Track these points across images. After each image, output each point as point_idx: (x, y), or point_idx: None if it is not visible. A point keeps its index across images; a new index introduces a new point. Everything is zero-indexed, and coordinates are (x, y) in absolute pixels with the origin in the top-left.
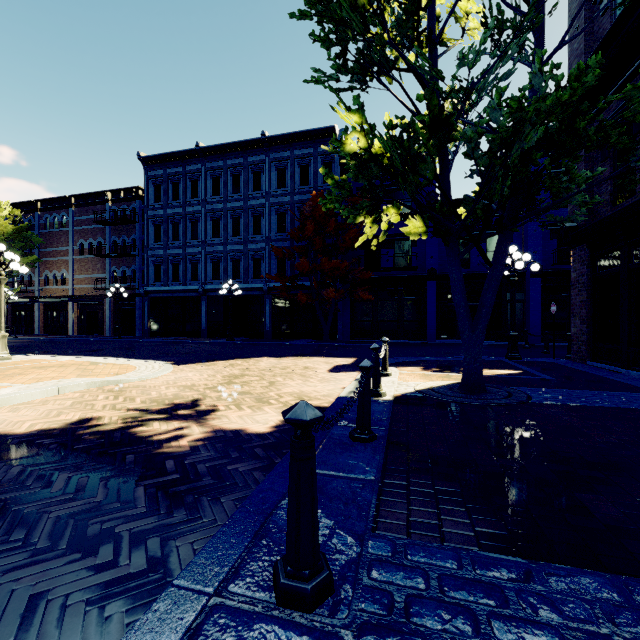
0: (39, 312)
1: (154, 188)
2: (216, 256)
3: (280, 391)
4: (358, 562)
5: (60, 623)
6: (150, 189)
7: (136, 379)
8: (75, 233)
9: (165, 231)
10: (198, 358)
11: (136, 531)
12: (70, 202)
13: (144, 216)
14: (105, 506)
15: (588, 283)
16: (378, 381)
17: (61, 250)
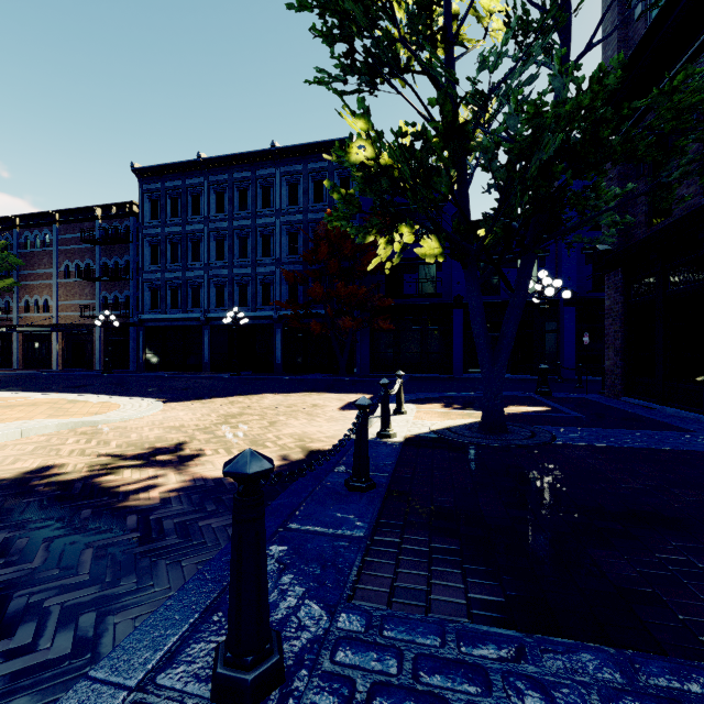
0: (18, 343)
1: (150, 203)
2: (220, 280)
3: (280, 432)
4: (322, 641)
5: None
6: (146, 205)
7: (117, 419)
8: (60, 253)
9: (163, 252)
10: (195, 395)
11: (70, 605)
12: (54, 218)
13: (139, 235)
14: (40, 574)
15: (622, 312)
16: (387, 420)
17: (43, 273)
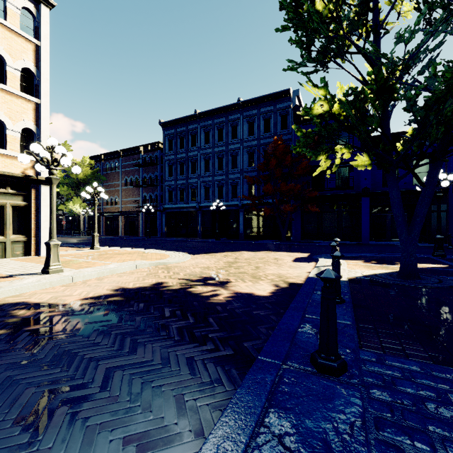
0: (103, 221)
1: (168, 142)
2: (207, 184)
3: (265, 272)
4: (356, 360)
5: (206, 369)
6: (166, 143)
7: (173, 262)
8: (122, 173)
9: (175, 169)
10: (202, 251)
11: (220, 337)
12: (120, 154)
13: (162, 160)
14: (197, 325)
15: None
16: None
17: (115, 184)
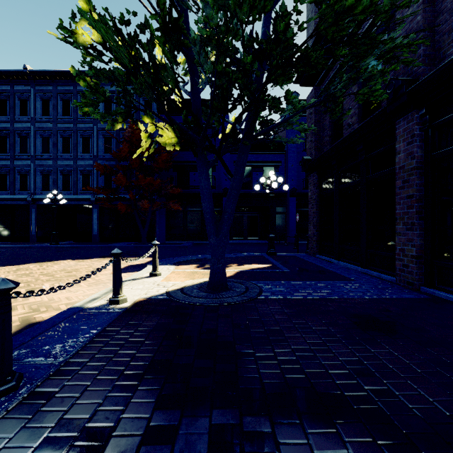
0: None
1: None
2: (46, 169)
3: (24, 301)
4: None
5: None
6: None
7: None
8: None
9: None
10: None
11: None
12: None
13: None
14: None
15: (317, 199)
16: (118, 287)
17: None
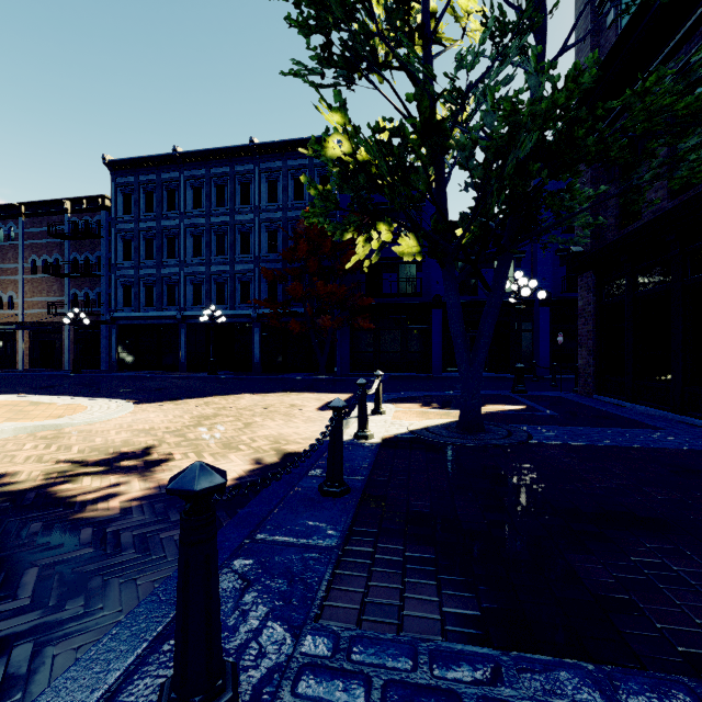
0: None
1: (123, 197)
2: (197, 278)
3: (255, 434)
4: (284, 669)
5: None
6: (118, 198)
7: (82, 422)
8: (26, 248)
9: (136, 248)
10: (169, 395)
11: (3, 635)
12: (19, 211)
13: (111, 230)
14: None
15: (595, 312)
16: (365, 421)
17: (8, 268)
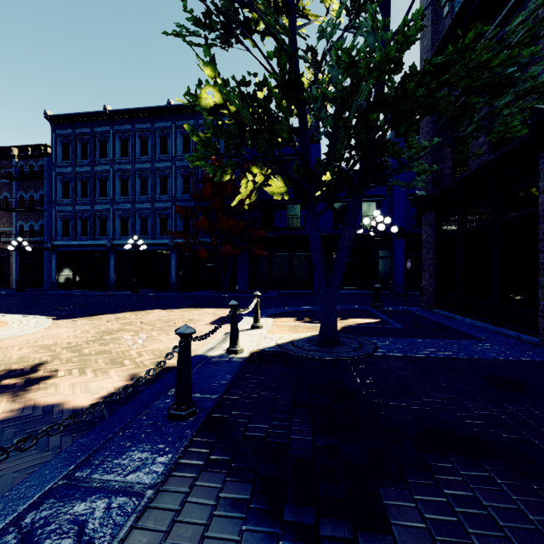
0: None
1: (62, 146)
2: (124, 213)
3: (144, 348)
4: None
5: None
6: (58, 147)
7: None
8: None
9: (73, 188)
10: (88, 311)
11: None
12: None
13: (51, 173)
14: None
15: (435, 243)
16: (235, 338)
17: None
